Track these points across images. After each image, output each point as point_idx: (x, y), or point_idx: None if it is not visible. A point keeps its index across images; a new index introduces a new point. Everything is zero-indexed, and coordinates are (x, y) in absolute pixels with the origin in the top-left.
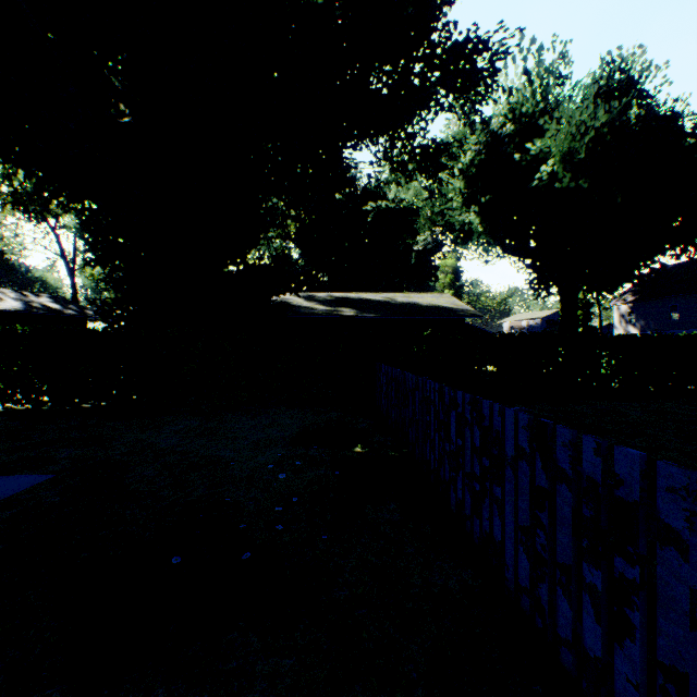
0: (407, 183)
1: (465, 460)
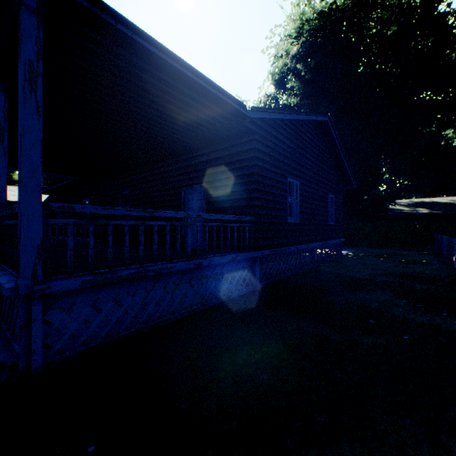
0: None
1: (442, 246)
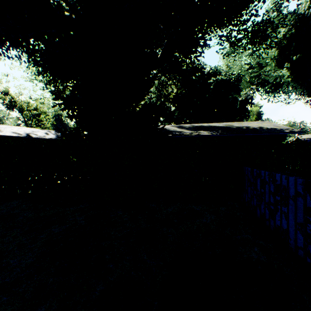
0: (242, 52)
1: None
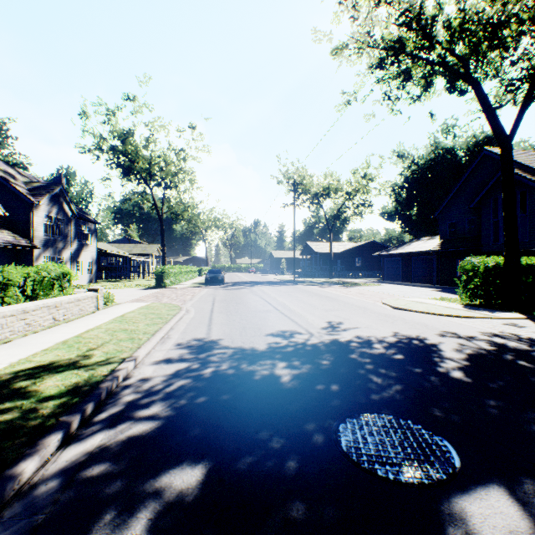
0: None
1: None
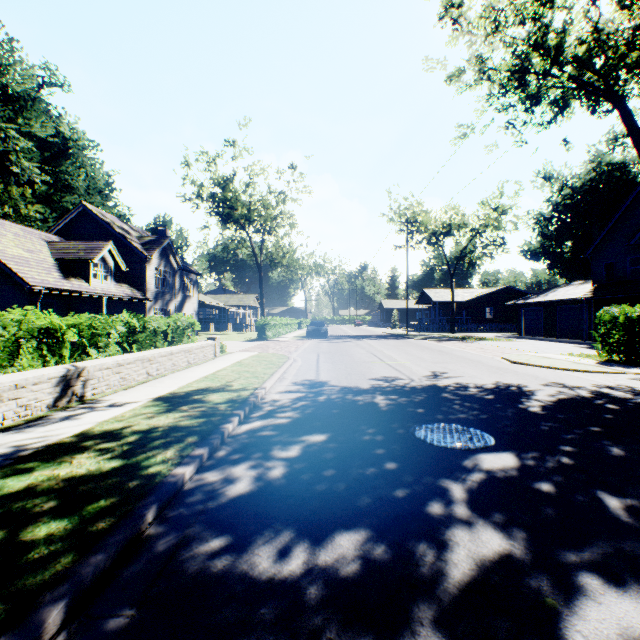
0: None
1: None
